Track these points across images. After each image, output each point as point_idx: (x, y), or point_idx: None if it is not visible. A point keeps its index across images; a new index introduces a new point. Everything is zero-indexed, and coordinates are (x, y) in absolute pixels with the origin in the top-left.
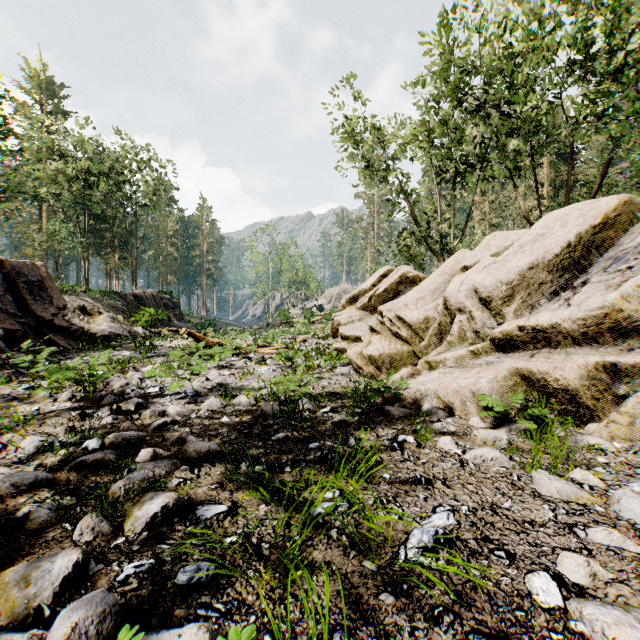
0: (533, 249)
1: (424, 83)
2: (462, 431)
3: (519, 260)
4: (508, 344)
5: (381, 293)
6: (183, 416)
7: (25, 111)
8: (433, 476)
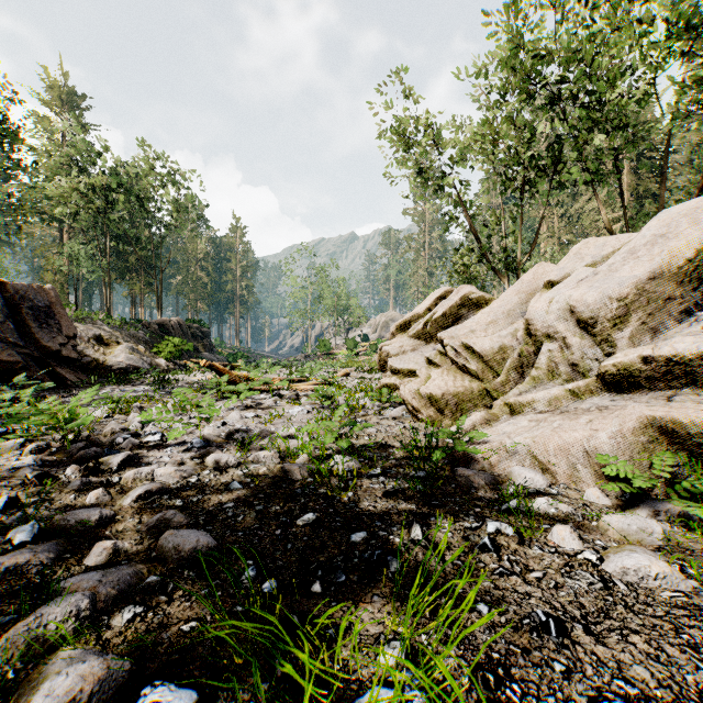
0: (652, 254)
1: (487, 73)
2: (580, 513)
3: (632, 269)
4: (625, 381)
5: (439, 318)
6: (179, 480)
7: (44, 125)
8: (563, 611)
